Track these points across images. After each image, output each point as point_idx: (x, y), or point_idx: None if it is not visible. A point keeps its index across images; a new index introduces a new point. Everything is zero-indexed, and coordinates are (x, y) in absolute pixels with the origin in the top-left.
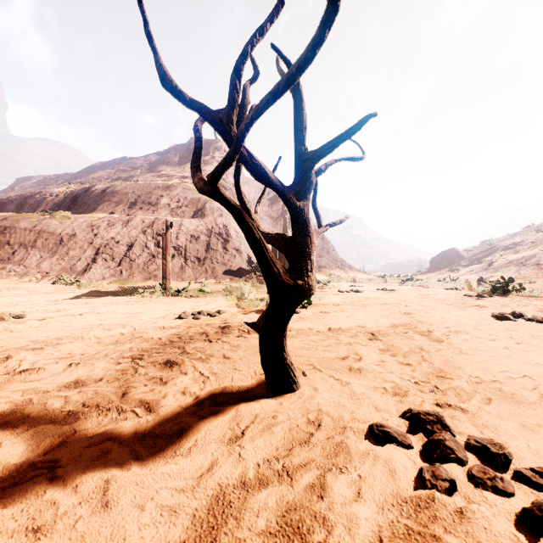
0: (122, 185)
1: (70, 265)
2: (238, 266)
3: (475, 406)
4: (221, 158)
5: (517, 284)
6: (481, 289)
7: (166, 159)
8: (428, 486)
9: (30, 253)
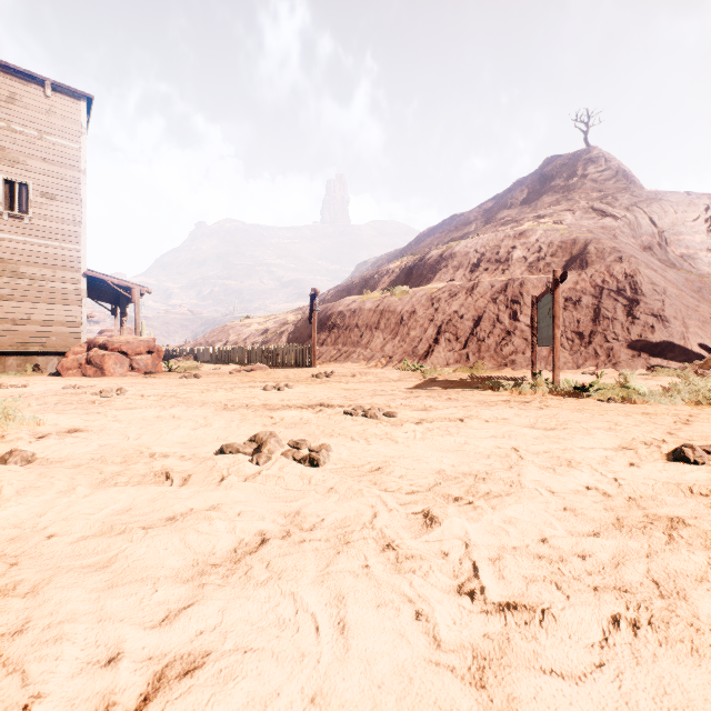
0: (460, 244)
1: (411, 348)
2: (661, 346)
3: None
4: (598, 173)
5: None
6: None
7: (508, 200)
8: None
9: (375, 335)
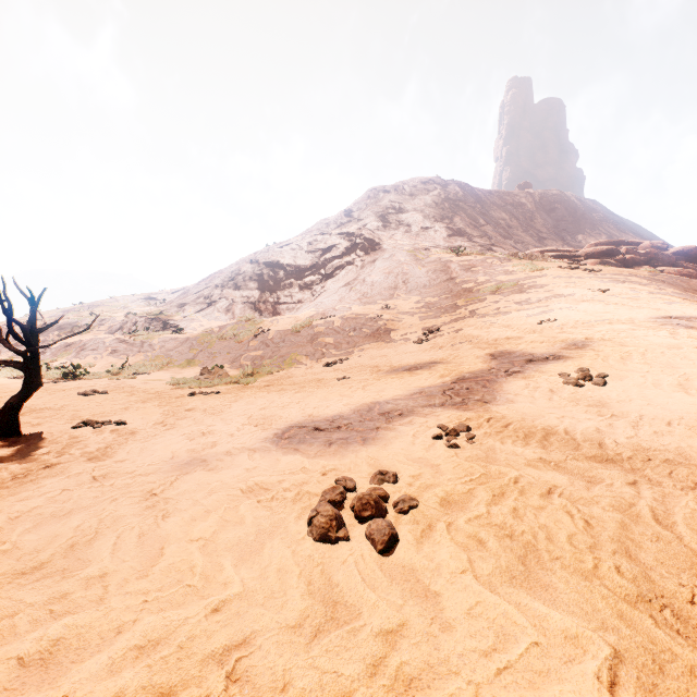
0: None
1: None
2: None
3: (98, 418)
4: None
5: (84, 369)
6: (52, 376)
7: None
8: (98, 427)
9: None
